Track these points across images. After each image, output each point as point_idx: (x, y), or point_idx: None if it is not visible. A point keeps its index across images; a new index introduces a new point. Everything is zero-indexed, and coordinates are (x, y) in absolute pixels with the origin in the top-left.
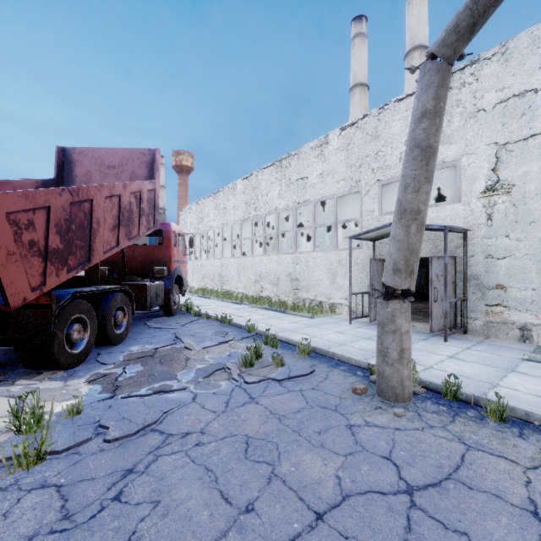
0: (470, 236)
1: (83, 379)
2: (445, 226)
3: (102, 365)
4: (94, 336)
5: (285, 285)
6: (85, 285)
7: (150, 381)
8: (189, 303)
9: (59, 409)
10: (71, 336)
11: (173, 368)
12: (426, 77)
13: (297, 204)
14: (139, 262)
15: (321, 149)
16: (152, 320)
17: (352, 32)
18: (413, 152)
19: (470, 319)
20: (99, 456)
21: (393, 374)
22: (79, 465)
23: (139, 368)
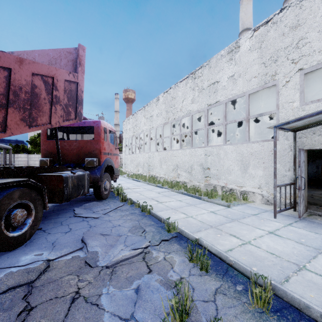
0: None
1: None
2: None
3: None
4: None
5: (197, 173)
6: None
7: None
8: (120, 187)
9: None
10: None
11: None
12: None
13: (208, 105)
14: (74, 154)
15: (232, 54)
16: (82, 206)
17: None
18: None
19: None
20: None
21: None
22: None
23: None
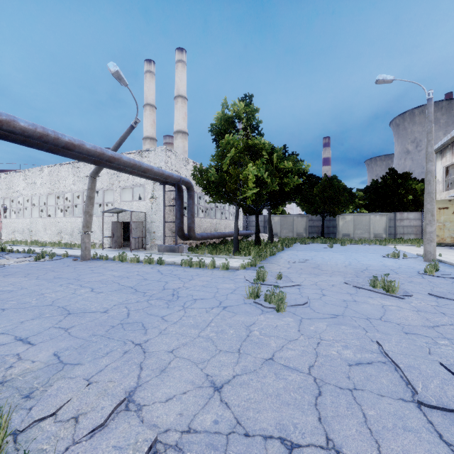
0: (147, 214)
1: None
2: (131, 211)
3: None
4: None
5: (77, 235)
6: None
7: None
8: (4, 246)
9: None
10: None
11: (3, 262)
12: (89, 180)
13: (84, 190)
14: None
15: None
16: None
17: (145, 68)
18: (87, 197)
19: (147, 244)
20: None
21: (83, 253)
22: None
23: None
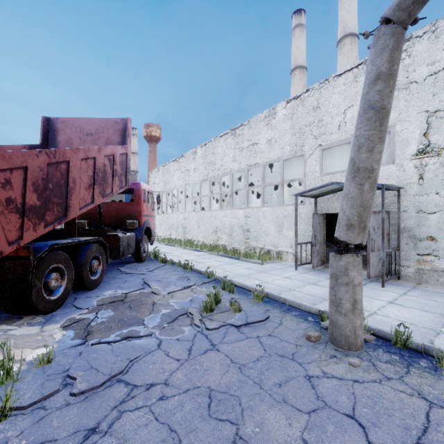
0: (403, 193)
1: (58, 325)
2: (383, 184)
3: (78, 310)
4: (71, 282)
5: (238, 235)
6: (64, 237)
7: (120, 326)
8: (157, 250)
9: (32, 357)
10: (49, 284)
11: (141, 313)
12: (380, 41)
13: (248, 166)
14: (113, 216)
15: (269, 119)
16: (125, 266)
17: (293, 23)
18: (367, 113)
19: (403, 266)
20: (64, 411)
21: (346, 324)
22: (42, 423)
23: (110, 314)
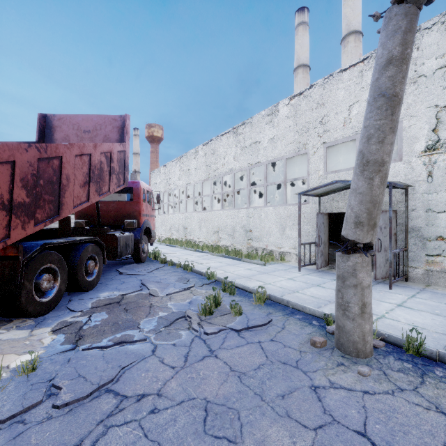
0: (411, 191)
1: (48, 328)
2: (390, 182)
3: (71, 312)
4: (64, 284)
5: (240, 235)
6: (59, 236)
7: (113, 330)
8: (157, 251)
9: (16, 364)
10: (40, 285)
11: (137, 316)
12: (392, 22)
13: (250, 165)
14: (112, 216)
15: (272, 116)
16: (123, 267)
17: (296, 21)
18: (377, 101)
19: (411, 267)
20: (44, 426)
21: (354, 329)
22: (19, 439)
23: (104, 317)
